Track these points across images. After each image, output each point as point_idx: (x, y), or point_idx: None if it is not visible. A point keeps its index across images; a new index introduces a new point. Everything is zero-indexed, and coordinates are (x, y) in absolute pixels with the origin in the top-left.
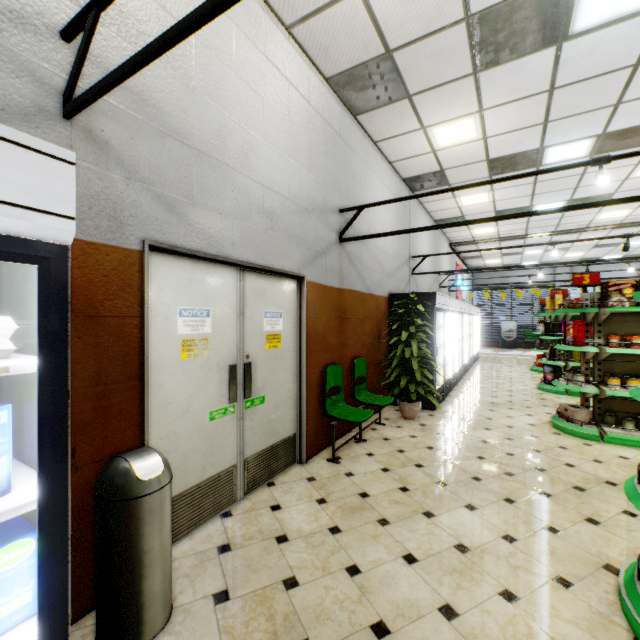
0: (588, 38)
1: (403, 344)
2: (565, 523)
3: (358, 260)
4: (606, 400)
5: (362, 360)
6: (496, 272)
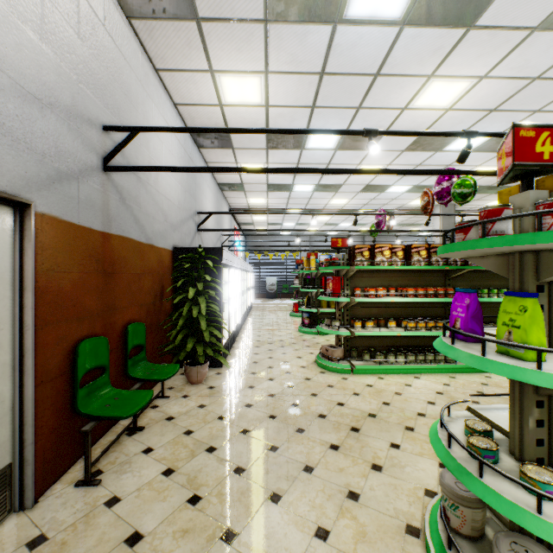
0: (355, 30)
1: (190, 302)
2: (360, 481)
3: (134, 201)
4: (351, 338)
5: (139, 325)
6: (263, 238)
